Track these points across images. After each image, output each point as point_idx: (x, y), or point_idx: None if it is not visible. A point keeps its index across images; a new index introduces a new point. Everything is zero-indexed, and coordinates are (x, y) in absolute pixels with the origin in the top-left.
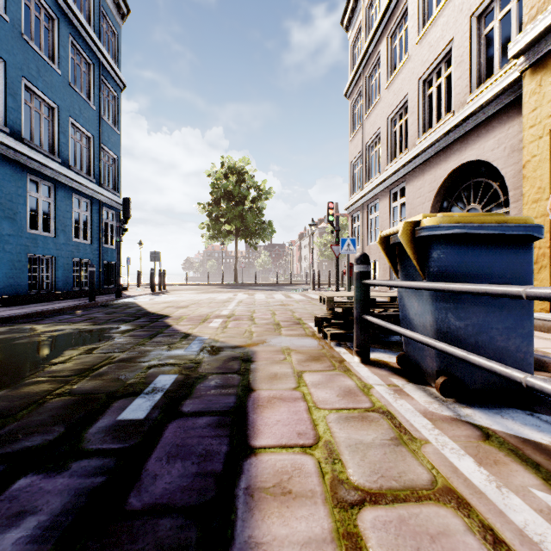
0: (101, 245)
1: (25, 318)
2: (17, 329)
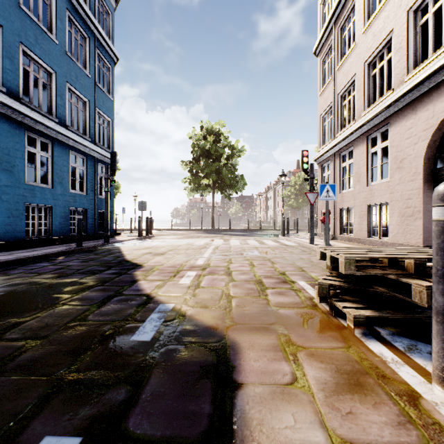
0: (96, 196)
1: (1, 266)
2: None
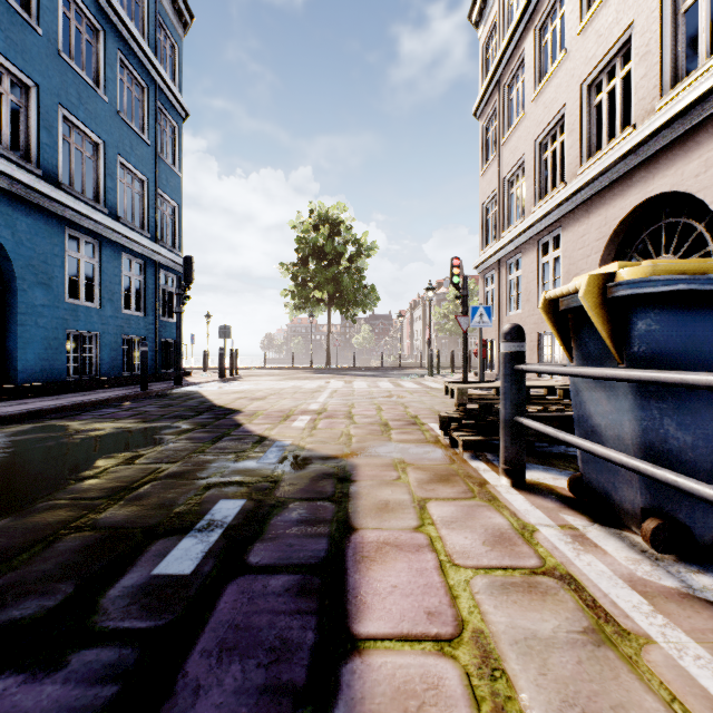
0: (157, 318)
1: (59, 411)
2: (46, 427)
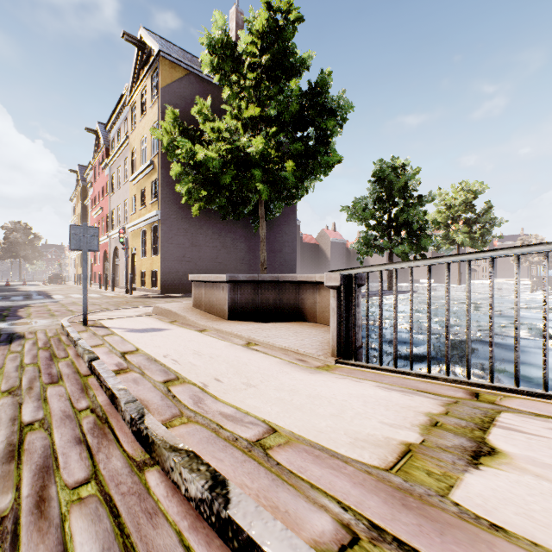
0: None
1: None
2: None
